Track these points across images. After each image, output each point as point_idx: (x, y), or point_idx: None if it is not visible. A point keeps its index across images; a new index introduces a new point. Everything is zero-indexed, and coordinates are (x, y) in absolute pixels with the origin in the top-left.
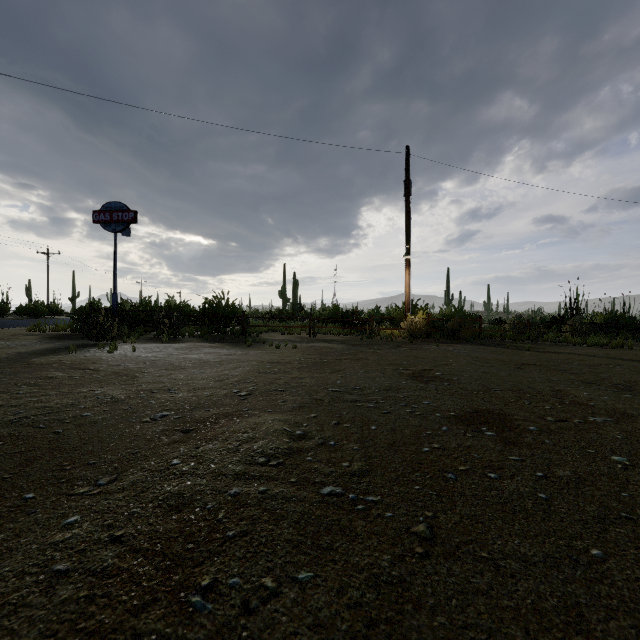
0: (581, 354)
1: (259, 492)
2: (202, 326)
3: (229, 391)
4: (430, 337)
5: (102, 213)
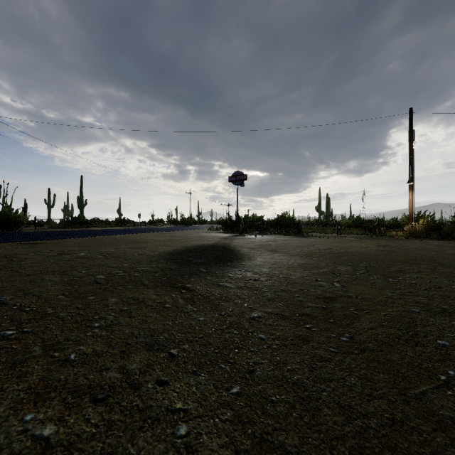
0: None
1: (323, 251)
2: (277, 229)
3: (308, 244)
4: (430, 237)
5: (232, 177)
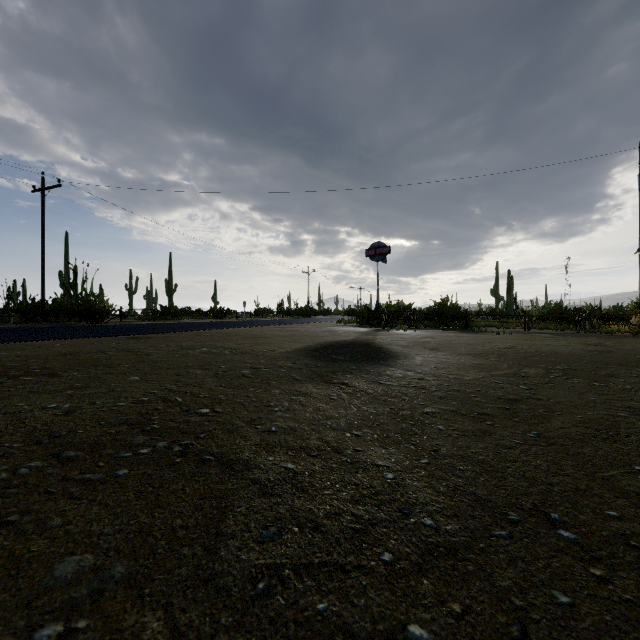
0: None
1: (503, 350)
2: (434, 321)
3: (481, 341)
4: None
5: (370, 250)
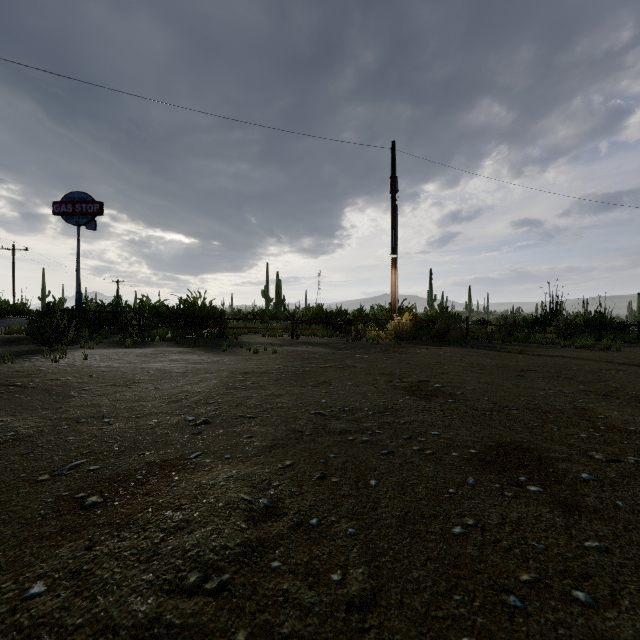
0: (575, 357)
1: None
2: (176, 328)
3: (182, 419)
4: (417, 339)
5: (63, 204)
